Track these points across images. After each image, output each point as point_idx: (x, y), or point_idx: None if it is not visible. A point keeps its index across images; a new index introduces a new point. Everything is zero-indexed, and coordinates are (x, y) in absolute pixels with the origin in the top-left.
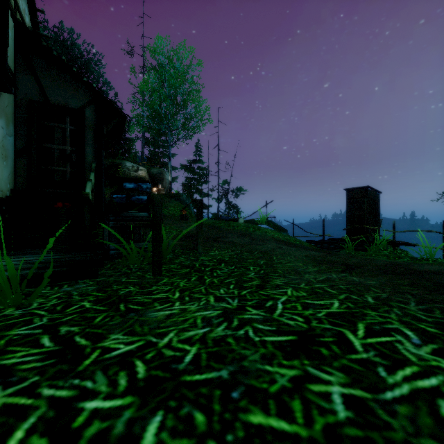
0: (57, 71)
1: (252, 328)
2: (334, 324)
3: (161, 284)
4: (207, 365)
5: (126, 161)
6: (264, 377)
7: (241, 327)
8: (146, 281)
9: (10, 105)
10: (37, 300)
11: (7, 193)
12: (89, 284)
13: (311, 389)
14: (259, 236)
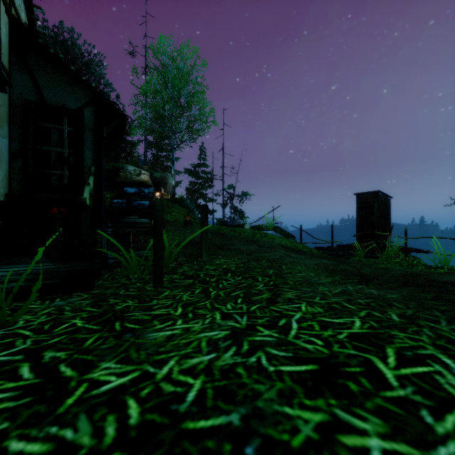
0: (55, 70)
1: (265, 354)
2: (358, 349)
3: (163, 298)
4: (214, 405)
5: (128, 165)
6: (284, 424)
7: (252, 352)
8: (145, 294)
9: (4, 105)
10: (23, 317)
11: (1, 198)
12: (84, 298)
13: (343, 443)
14: (267, 243)
